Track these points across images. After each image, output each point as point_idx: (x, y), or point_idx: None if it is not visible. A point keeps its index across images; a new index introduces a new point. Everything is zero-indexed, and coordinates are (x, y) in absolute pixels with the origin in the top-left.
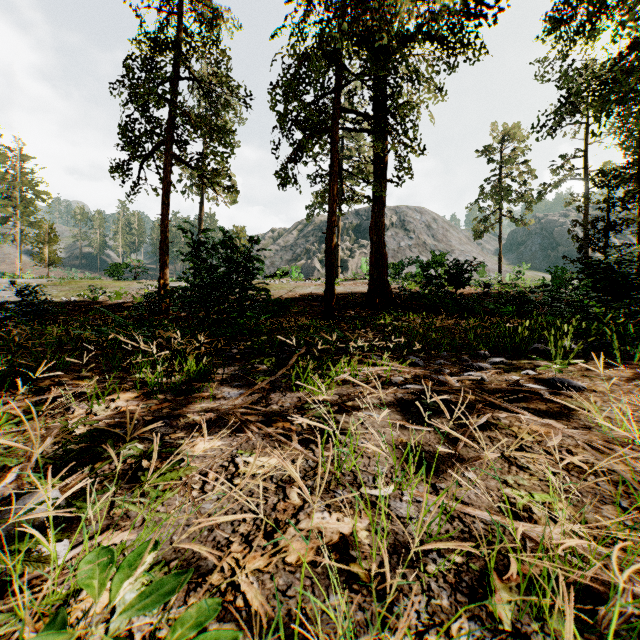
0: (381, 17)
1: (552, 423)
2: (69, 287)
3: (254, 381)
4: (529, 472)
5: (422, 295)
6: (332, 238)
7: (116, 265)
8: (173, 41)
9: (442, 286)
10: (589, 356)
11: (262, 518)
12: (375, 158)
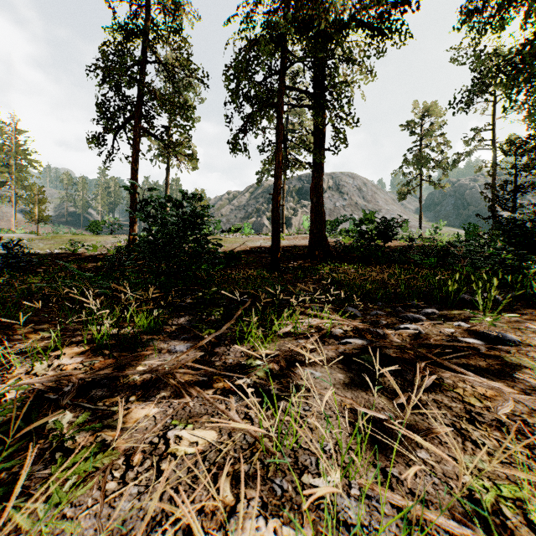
0: (320, 6)
1: (500, 386)
2: (54, 241)
3: (201, 333)
4: (486, 450)
5: (355, 248)
6: (278, 199)
7: (95, 222)
8: (141, 29)
9: (373, 240)
10: (513, 307)
11: (185, 526)
12: (315, 130)
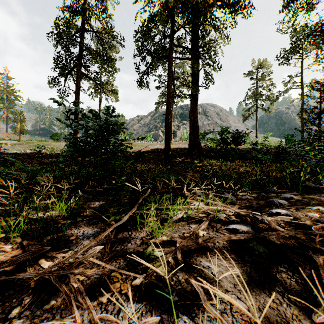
0: None
1: None
2: (28, 145)
3: (109, 217)
4: None
5: (217, 149)
6: (169, 117)
7: (56, 133)
8: (80, 9)
9: (229, 144)
10: None
11: None
12: (192, 74)
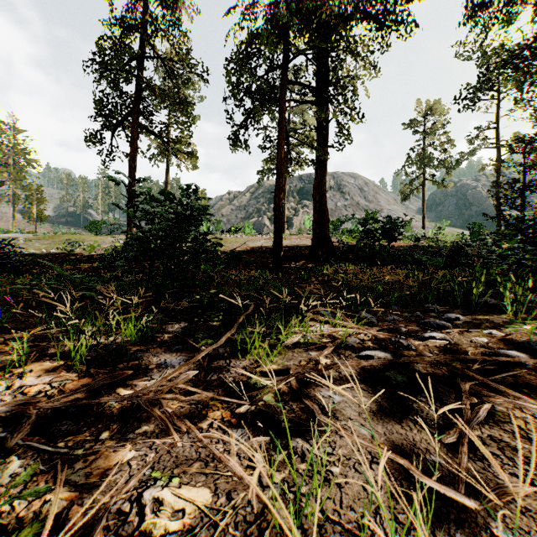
0: None
1: None
2: (51, 241)
3: (197, 343)
4: None
5: (358, 248)
6: (280, 197)
7: (95, 222)
8: (138, 22)
9: (377, 240)
10: None
11: None
12: (318, 126)
